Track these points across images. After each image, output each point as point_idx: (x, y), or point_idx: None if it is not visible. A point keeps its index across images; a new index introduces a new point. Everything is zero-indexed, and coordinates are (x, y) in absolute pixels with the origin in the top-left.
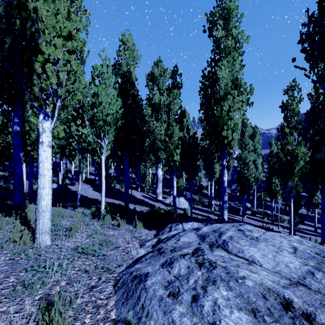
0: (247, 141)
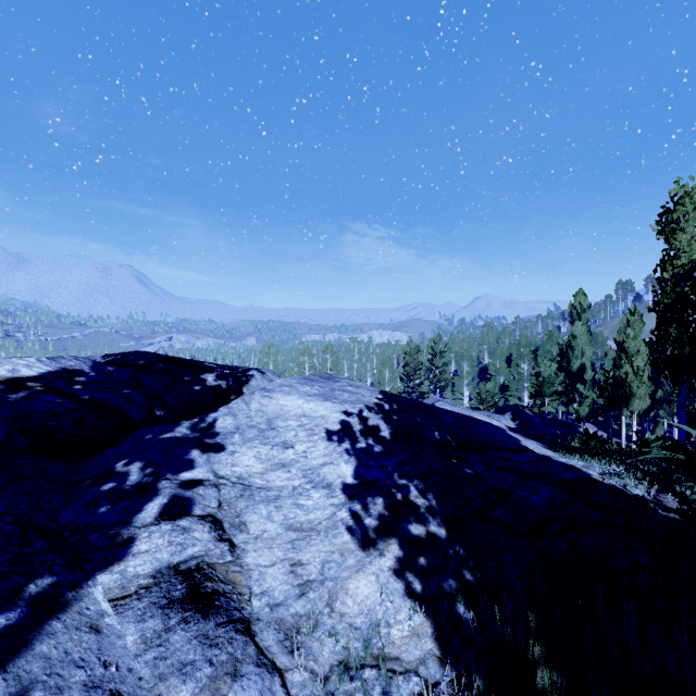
0: None
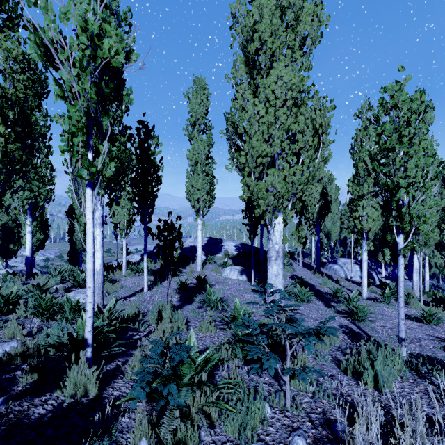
0: None
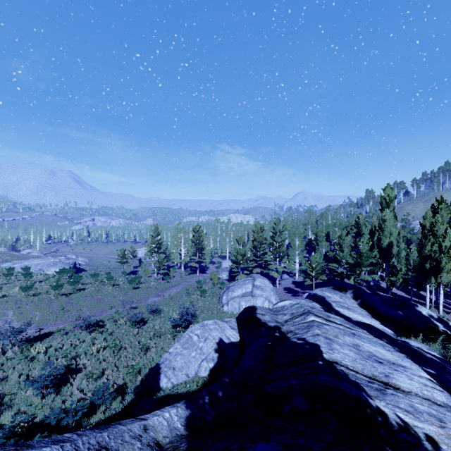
0: None
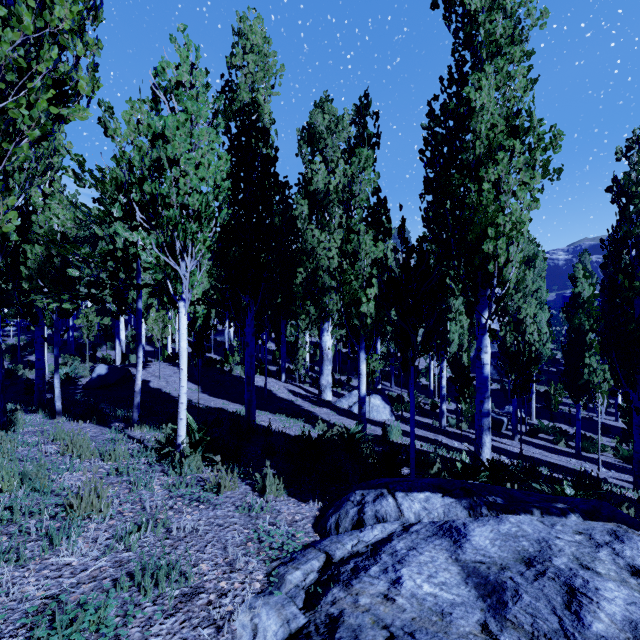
0: (521, 273)
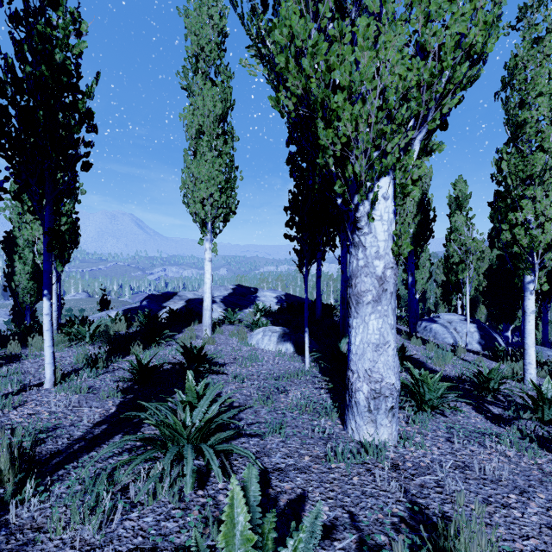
0: None
